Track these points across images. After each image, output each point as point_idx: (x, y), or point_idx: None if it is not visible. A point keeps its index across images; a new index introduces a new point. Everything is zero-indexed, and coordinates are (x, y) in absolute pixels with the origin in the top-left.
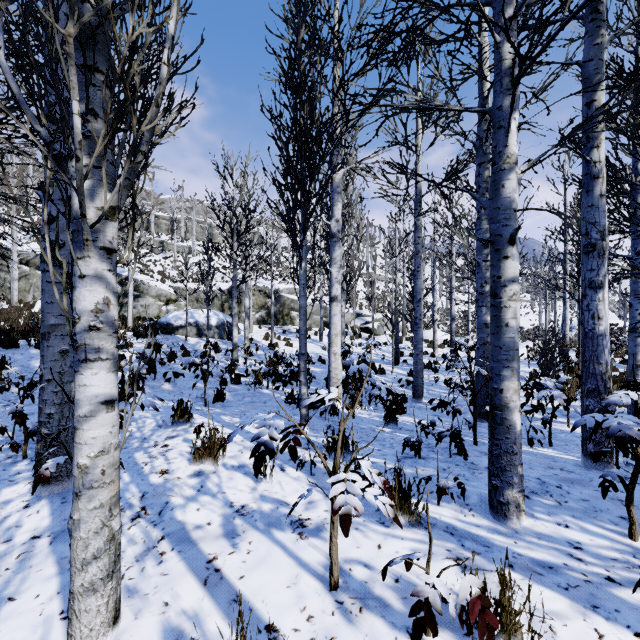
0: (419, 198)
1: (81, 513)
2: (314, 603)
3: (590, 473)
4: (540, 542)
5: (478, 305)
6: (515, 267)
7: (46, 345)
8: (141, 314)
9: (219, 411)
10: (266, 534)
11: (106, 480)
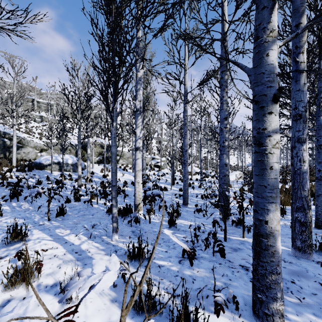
0: (186, 94)
1: None
2: None
3: (302, 262)
4: None
5: (221, 153)
6: (276, 121)
7: None
8: (23, 157)
9: (57, 224)
10: None
11: None
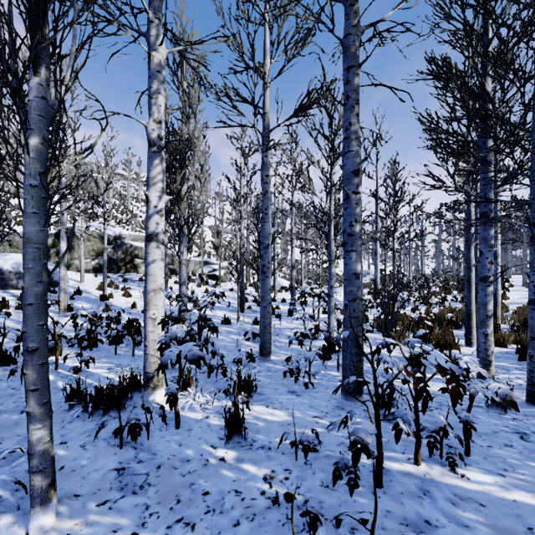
0: (267, 132)
1: None
2: None
3: None
4: None
5: (347, 250)
6: None
7: None
8: None
9: None
10: None
11: None
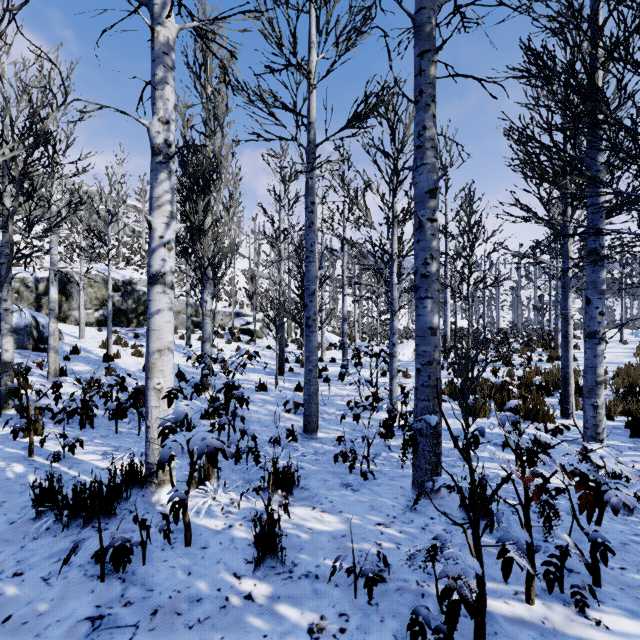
0: (313, 147)
1: None
2: None
3: None
4: None
5: (419, 296)
6: None
7: None
8: None
9: None
10: None
11: None
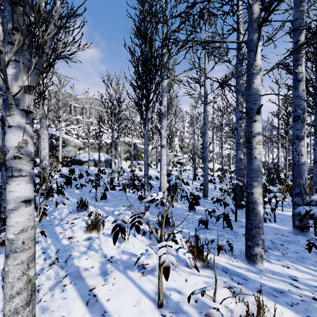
0: (206, 96)
1: (9, 267)
2: (149, 316)
3: (297, 237)
4: (274, 276)
5: (237, 149)
6: (260, 126)
7: (4, 169)
8: (66, 155)
9: (103, 204)
10: (123, 273)
11: (25, 247)
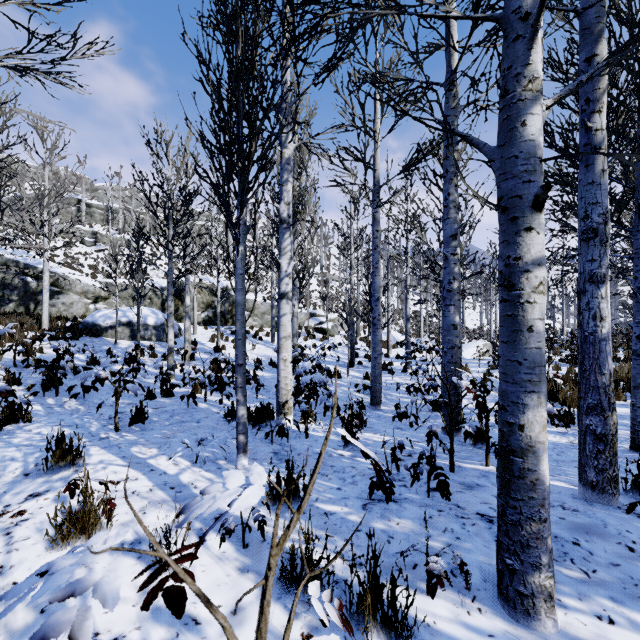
0: (377, 188)
1: None
2: None
3: (596, 511)
4: None
5: (446, 304)
6: (540, 244)
7: None
8: (62, 313)
9: (133, 438)
10: None
11: None
